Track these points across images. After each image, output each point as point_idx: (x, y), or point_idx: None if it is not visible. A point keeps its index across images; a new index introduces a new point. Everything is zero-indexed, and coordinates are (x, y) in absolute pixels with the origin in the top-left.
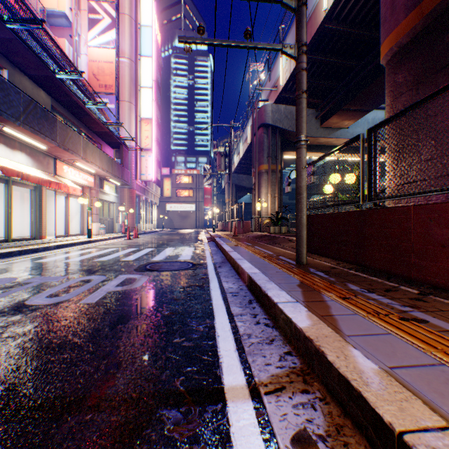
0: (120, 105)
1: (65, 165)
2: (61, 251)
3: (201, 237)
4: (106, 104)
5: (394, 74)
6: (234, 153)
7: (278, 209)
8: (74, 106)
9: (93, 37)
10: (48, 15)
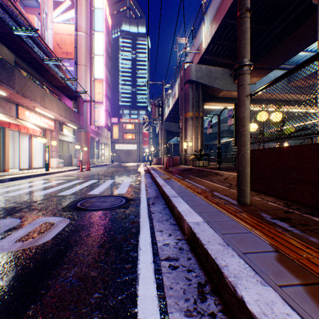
0: (78, 68)
1: (27, 110)
2: (12, 183)
3: (140, 169)
4: (61, 61)
5: None
6: (165, 106)
7: (200, 147)
8: (34, 62)
9: (57, 15)
10: None
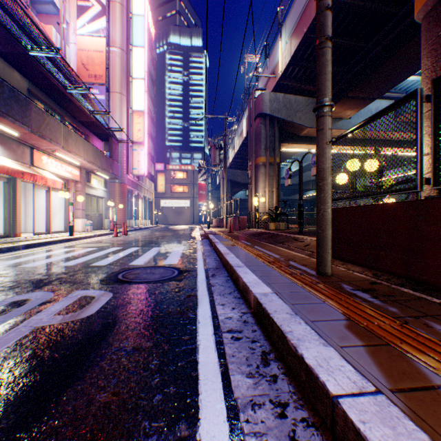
0: (110, 96)
1: (44, 155)
2: (29, 252)
3: (195, 234)
4: (89, 89)
5: (438, 26)
6: (229, 148)
7: (276, 204)
8: (54, 91)
9: (82, 25)
10: (34, 1)
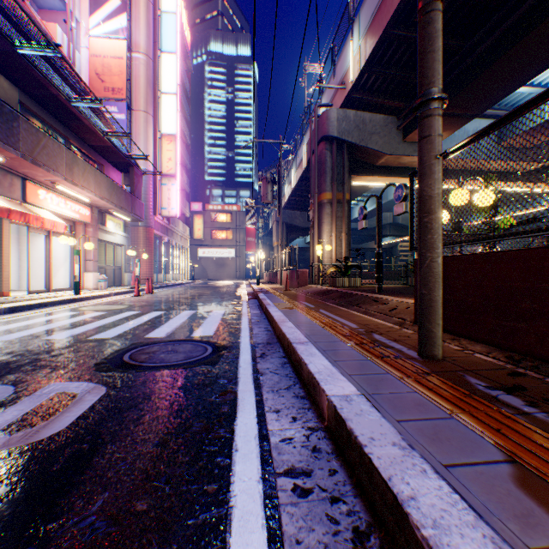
0: (133, 116)
1: (41, 188)
2: (12, 317)
3: (240, 292)
4: (101, 102)
5: None
6: (285, 183)
7: (346, 254)
8: (54, 104)
9: (96, 24)
10: None
